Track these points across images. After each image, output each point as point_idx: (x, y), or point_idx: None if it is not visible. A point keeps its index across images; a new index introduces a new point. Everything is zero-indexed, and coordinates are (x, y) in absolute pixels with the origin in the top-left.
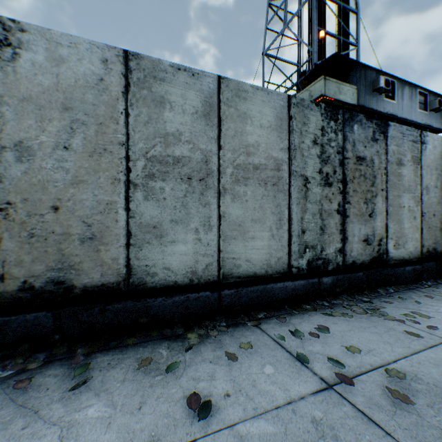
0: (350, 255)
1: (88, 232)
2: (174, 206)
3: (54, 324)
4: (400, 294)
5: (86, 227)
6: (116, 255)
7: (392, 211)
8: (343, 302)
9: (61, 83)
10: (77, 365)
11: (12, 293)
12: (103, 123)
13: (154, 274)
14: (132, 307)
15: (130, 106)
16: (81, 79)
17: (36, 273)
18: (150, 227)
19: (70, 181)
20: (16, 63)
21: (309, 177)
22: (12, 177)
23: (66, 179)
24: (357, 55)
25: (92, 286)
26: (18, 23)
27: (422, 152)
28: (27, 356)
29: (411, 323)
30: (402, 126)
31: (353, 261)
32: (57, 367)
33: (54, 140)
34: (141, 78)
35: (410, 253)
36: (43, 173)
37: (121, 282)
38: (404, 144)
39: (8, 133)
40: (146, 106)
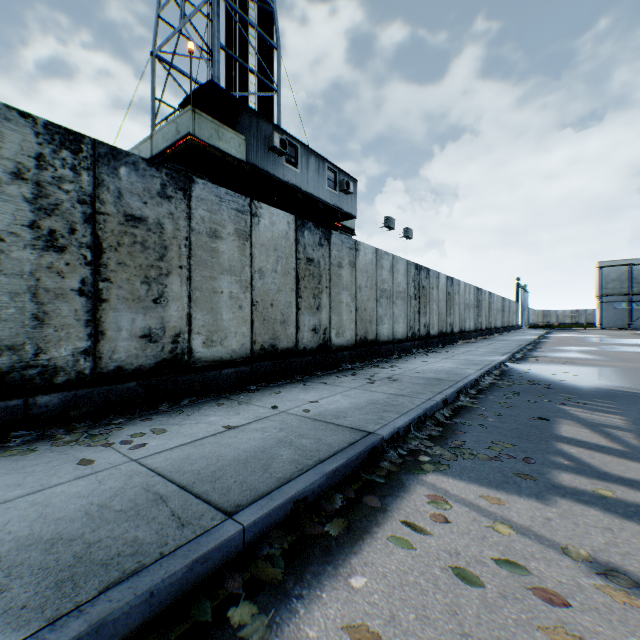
0: (112, 359)
1: None
2: None
3: None
4: (195, 406)
5: None
6: None
7: (202, 297)
8: (68, 431)
9: None
10: None
11: None
12: None
13: None
14: None
15: None
16: None
17: None
18: None
19: None
20: None
21: (1, 232)
22: None
23: None
24: (278, 103)
25: None
26: None
27: (254, 226)
28: None
29: (128, 445)
30: (221, 188)
31: (120, 367)
32: None
33: None
34: None
35: (235, 351)
36: None
37: None
38: (224, 212)
39: None
40: None
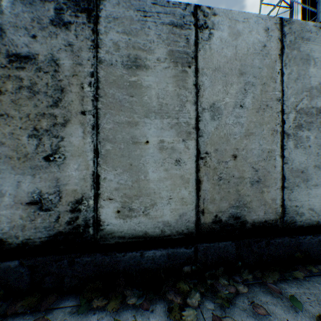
0: None
1: (255, 176)
2: (316, 152)
3: (235, 252)
4: None
5: (254, 172)
6: (274, 196)
7: None
8: None
9: (237, 53)
10: (277, 294)
11: (207, 224)
12: (265, 83)
13: (301, 214)
14: (288, 242)
15: (284, 66)
16: (250, 47)
17: (222, 209)
18: (298, 172)
19: (243, 134)
20: (210, 41)
21: None
22: (207, 132)
23: (241, 132)
24: None
25: (258, 222)
26: (211, 9)
27: None
28: (226, 278)
29: None
30: None
31: None
32: (261, 294)
33: (233, 100)
34: (291, 40)
35: None
36: (226, 127)
37: (277, 220)
38: None
39: (205, 97)
40: (295, 65)
